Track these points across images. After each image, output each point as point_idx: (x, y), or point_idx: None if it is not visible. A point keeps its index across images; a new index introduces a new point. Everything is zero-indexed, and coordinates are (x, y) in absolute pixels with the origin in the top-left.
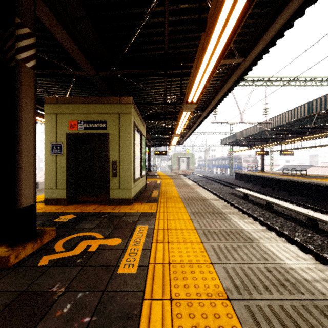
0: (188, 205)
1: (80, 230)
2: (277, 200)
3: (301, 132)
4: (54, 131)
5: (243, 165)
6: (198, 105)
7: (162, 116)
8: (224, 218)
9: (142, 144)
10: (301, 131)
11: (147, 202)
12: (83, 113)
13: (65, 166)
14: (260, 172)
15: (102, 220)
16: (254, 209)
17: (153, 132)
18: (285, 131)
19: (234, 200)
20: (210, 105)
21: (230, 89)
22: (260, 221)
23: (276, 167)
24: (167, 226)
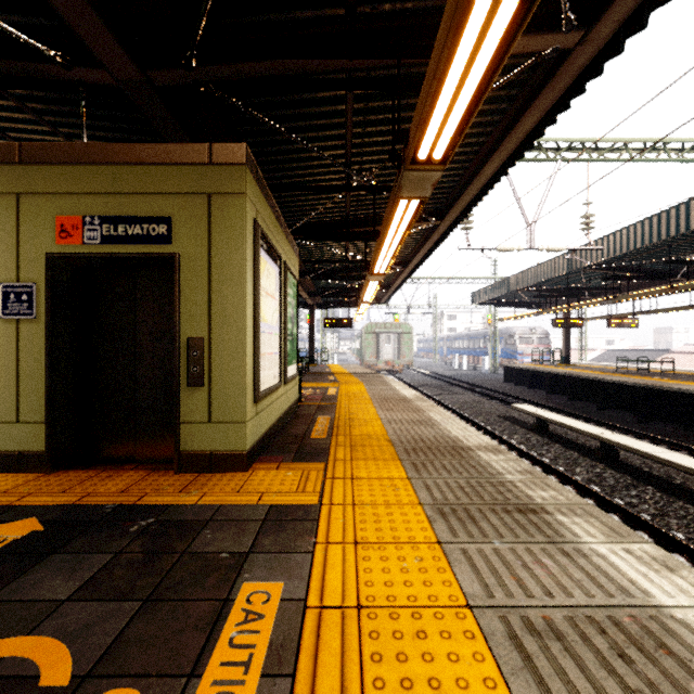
0: (419, 470)
1: (2, 620)
2: (629, 439)
3: (664, 274)
4: (10, 247)
5: (518, 350)
6: (430, 201)
7: (341, 229)
8: (554, 536)
9: (288, 294)
10: (670, 270)
11: (297, 458)
12: (100, 191)
13: (44, 353)
14: (562, 367)
15: (126, 546)
16: (572, 460)
17: (320, 274)
18: (626, 271)
19: (514, 434)
20: (462, 198)
21: (524, 146)
22: (598, 496)
23: (588, 355)
24: (356, 585)
